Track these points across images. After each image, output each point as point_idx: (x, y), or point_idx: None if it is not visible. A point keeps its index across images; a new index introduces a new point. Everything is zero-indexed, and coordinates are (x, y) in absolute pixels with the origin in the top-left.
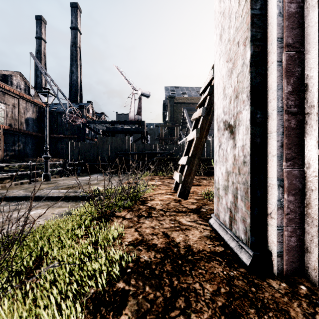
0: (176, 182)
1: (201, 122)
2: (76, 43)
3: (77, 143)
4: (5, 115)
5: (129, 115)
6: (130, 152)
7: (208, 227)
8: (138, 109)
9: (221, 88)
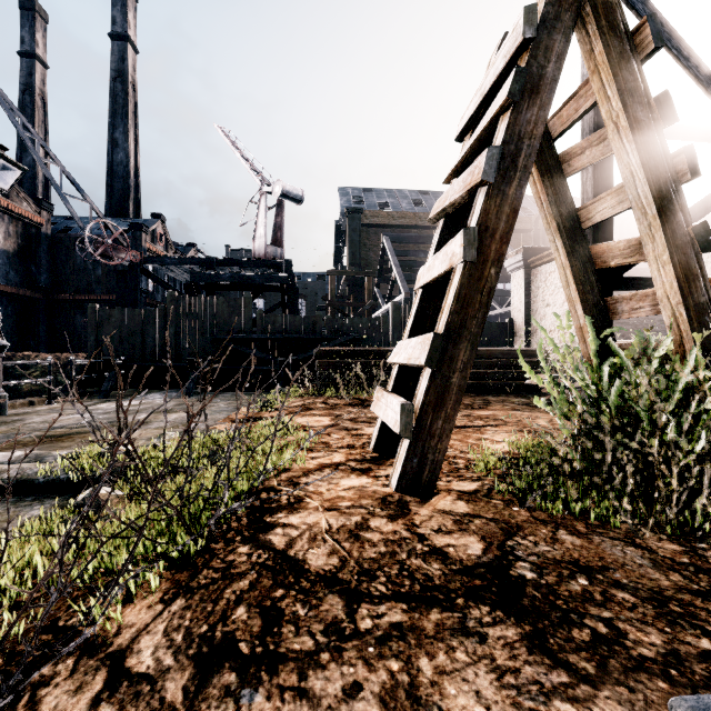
0: (383, 424)
1: (482, 207)
2: (123, 72)
3: (108, 310)
4: None
5: (253, 246)
6: (251, 335)
7: None
8: (276, 232)
9: None
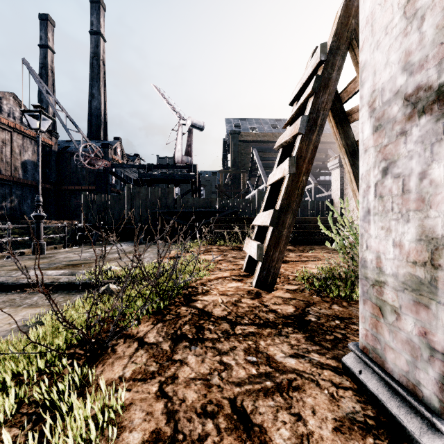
0: (249, 257)
1: (299, 146)
2: (97, 54)
3: (93, 196)
4: None
5: (174, 156)
6: (174, 209)
7: (342, 376)
8: (187, 147)
9: (394, 8)
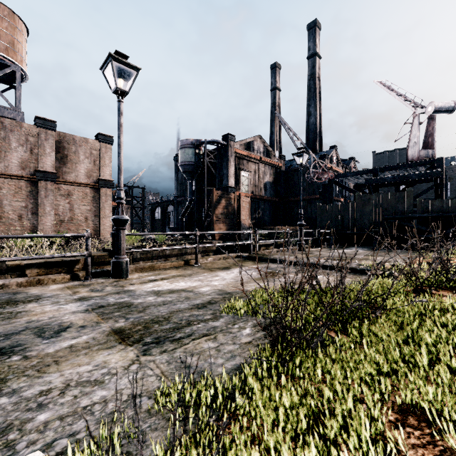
0: None
1: None
2: (314, 74)
3: (325, 206)
4: (248, 183)
5: (407, 153)
6: (412, 214)
7: None
8: (426, 139)
9: None
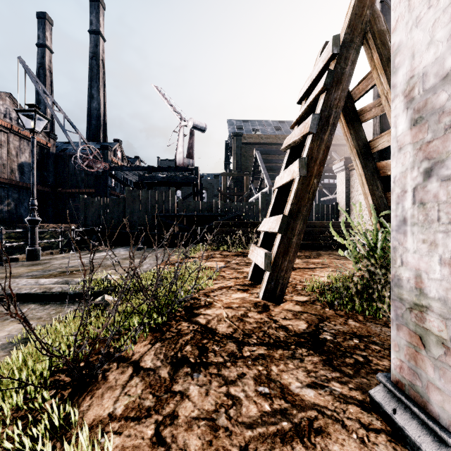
0: (255, 265)
1: (309, 146)
2: (97, 53)
3: (92, 199)
4: None
5: (175, 158)
6: (175, 213)
7: (371, 413)
8: (189, 149)
9: None
